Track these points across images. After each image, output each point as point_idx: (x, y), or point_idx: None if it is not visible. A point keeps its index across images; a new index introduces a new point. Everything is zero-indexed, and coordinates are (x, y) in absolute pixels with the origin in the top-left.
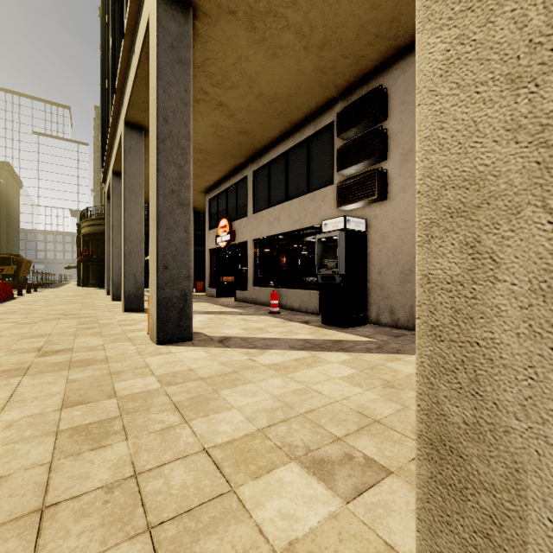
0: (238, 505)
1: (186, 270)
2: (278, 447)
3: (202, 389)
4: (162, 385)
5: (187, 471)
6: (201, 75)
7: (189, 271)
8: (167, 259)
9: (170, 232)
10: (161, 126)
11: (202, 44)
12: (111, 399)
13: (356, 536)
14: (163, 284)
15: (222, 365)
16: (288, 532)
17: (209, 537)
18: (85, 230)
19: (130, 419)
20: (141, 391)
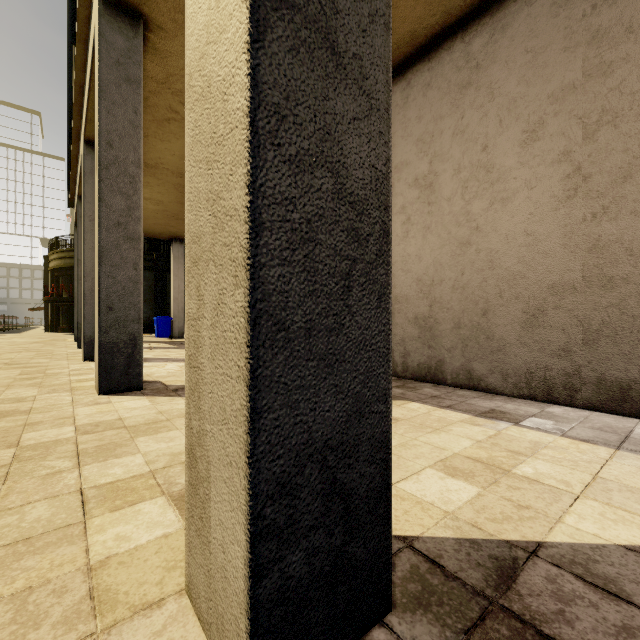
0: (80, 532)
1: (135, 312)
2: (159, 485)
3: (119, 437)
4: (76, 434)
5: (49, 508)
6: (167, 92)
7: (140, 313)
8: (111, 299)
9: (116, 269)
10: (104, 151)
11: (162, 59)
12: (9, 449)
13: (174, 549)
14: (107, 327)
15: (158, 414)
16: (112, 549)
17: (33, 557)
18: (54, 263)
19: (19, 466)
20: (48, 441)
